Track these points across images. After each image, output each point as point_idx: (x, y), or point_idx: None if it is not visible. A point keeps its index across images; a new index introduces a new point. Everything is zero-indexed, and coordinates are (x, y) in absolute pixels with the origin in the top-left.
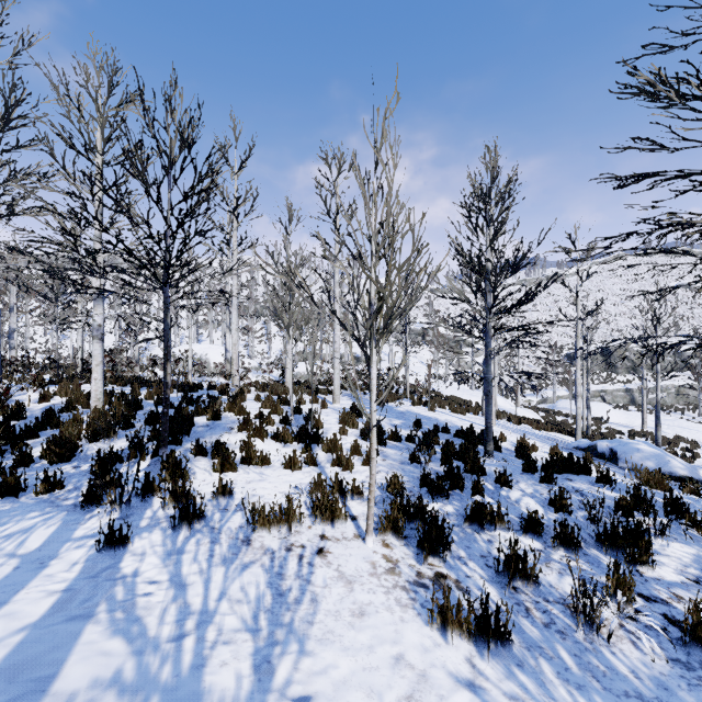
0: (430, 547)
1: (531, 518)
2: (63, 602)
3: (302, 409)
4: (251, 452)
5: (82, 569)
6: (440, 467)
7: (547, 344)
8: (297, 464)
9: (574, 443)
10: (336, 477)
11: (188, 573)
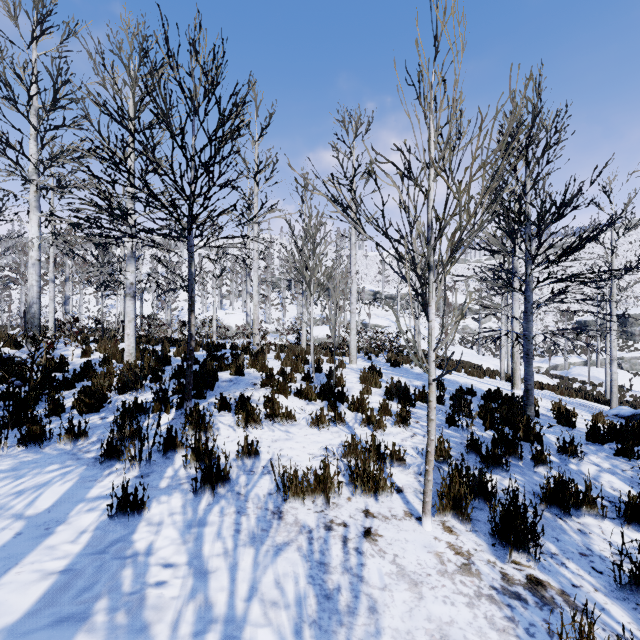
0: (514, 539)
1: (635, 504)
2: (56, 591)
3: (322, 368)
4: (276, 408)
5: (89, 541)
6: (484, 432)
7: (556, 312)
8: (325, 423)
9: (613, 411)
10: (372, 440)
11: (210, 554)
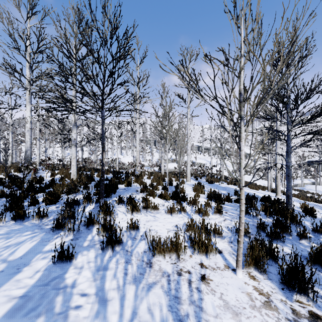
0: (297, 287)
1: None
2: (14, 310)
3: (172, 183)
4: (148, 203)
5: (40, 277)
6: (266, 219)
7: (296, 156)
8: (175, 212)
9: None
10: (203, 222)
11: (109, 288)
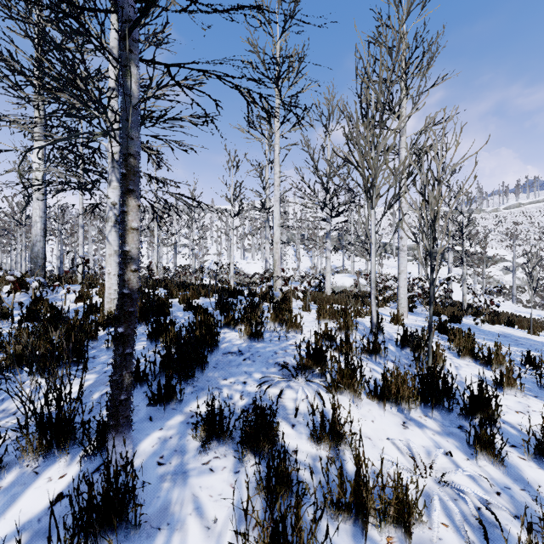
0: None
1: None
2: None
3: (381, 327)
4: (360, 483)
5: None
6: None
7: None
8: None
9: None
10: None
11: None
